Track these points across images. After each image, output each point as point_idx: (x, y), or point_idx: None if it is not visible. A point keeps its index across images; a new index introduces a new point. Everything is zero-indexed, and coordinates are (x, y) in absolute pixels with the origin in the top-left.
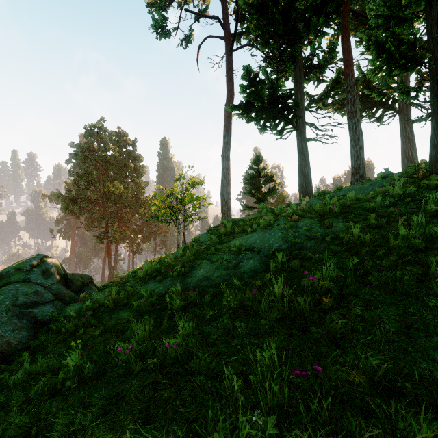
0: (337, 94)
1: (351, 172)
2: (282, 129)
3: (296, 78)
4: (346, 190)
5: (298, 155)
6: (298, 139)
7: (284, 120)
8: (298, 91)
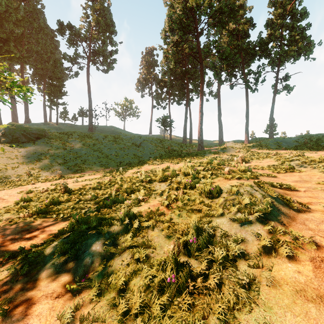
0: None
1: (26, 117)
2: None
3: None
4: (41, 123)
5: None
6: None
7: None
8: None
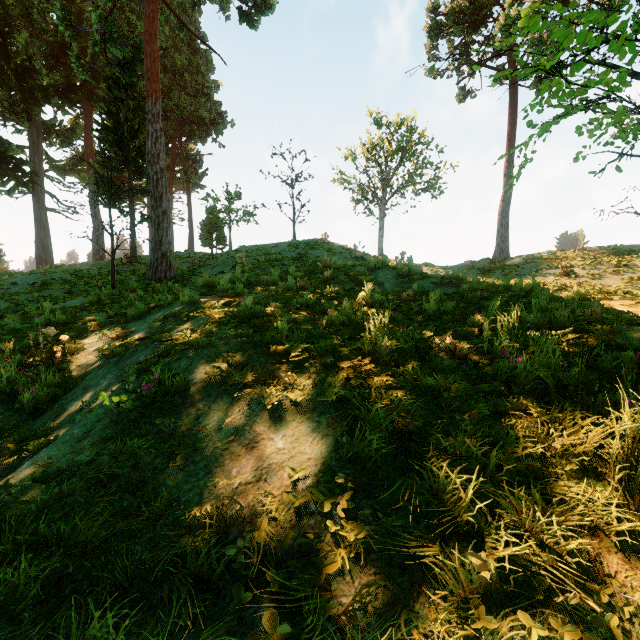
0: (84, 172)
1: (93, 253)
2: (14, 188)
3: (33, 138)
4: (83, 265)
5: (36, 222)
6: (36, 206)
7: (16, 180)
8: (36, 154)
